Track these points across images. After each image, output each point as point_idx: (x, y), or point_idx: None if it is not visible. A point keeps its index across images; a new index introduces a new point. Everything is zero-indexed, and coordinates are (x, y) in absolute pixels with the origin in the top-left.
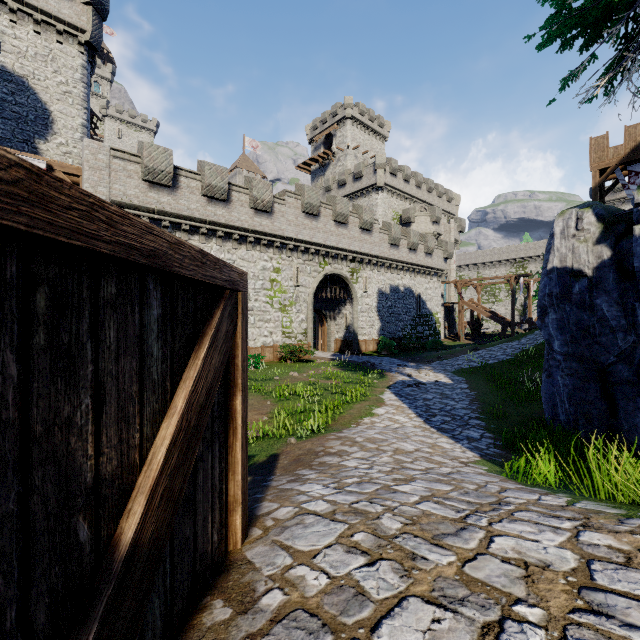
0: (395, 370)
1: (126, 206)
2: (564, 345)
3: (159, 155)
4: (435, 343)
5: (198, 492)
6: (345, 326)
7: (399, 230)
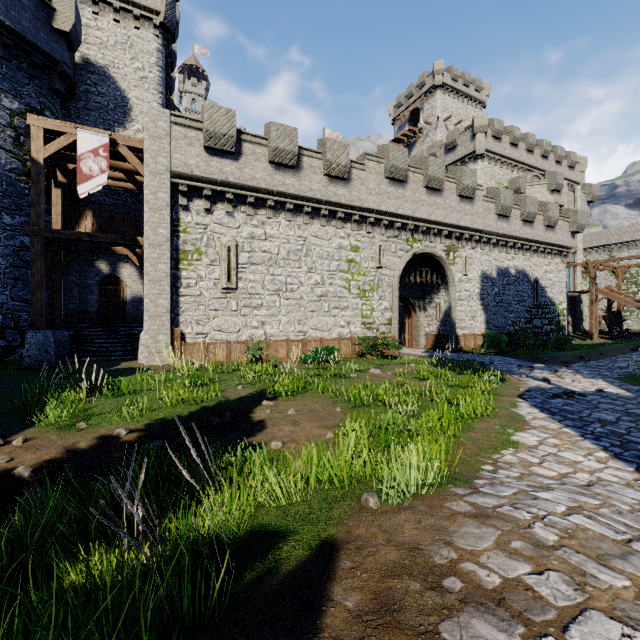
0: (518, 372)
1: (187, 177)
2: None
3: (221, 117)
4: (561, 341)
5: None
6: (438, 317)
7: (510, 196)
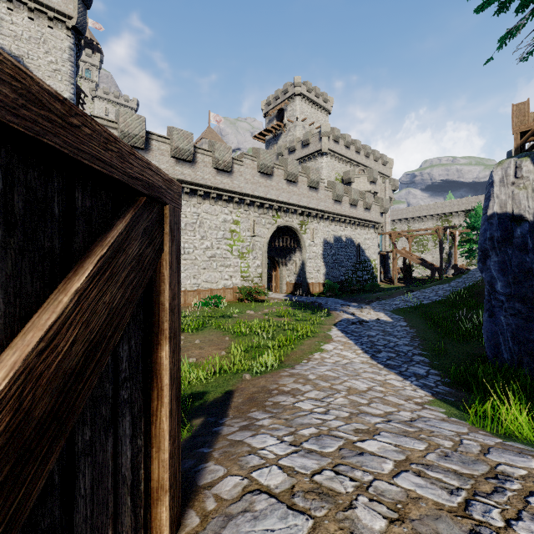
0: (340, 309)
1: None
2: (507, 286)
3: (133, 121)
4: (373, 286)
5: (80, 507)
6: (295, 271)
7: (342, 188)
